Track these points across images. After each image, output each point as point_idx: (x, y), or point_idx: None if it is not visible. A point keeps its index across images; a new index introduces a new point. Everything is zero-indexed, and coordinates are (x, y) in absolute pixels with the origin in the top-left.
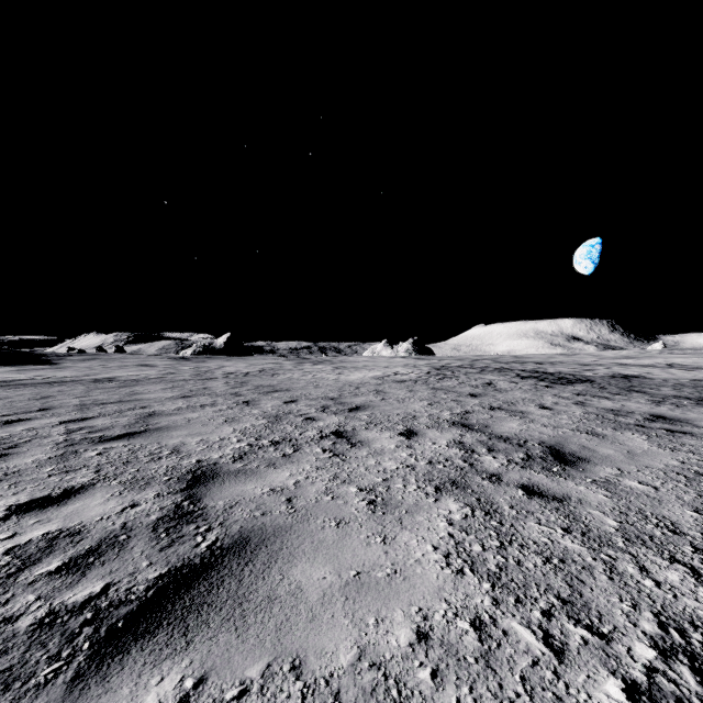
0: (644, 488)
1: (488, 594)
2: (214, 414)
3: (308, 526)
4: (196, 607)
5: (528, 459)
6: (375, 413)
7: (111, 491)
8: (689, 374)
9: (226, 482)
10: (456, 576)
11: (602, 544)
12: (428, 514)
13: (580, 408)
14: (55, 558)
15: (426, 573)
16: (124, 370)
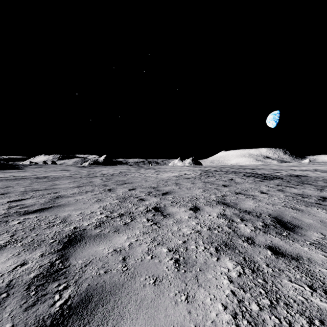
0: None
1: None
2: (91, 197)
3: (134, 284)
4: None
5: (266, 226)
6: (175, 196)
7: (14, 251)
8: (326, 174)
9: (87, 244)
10: None
11: None
12: (215, 272)
13: (282, 193)
14: None
15: None
16: (54, 172)
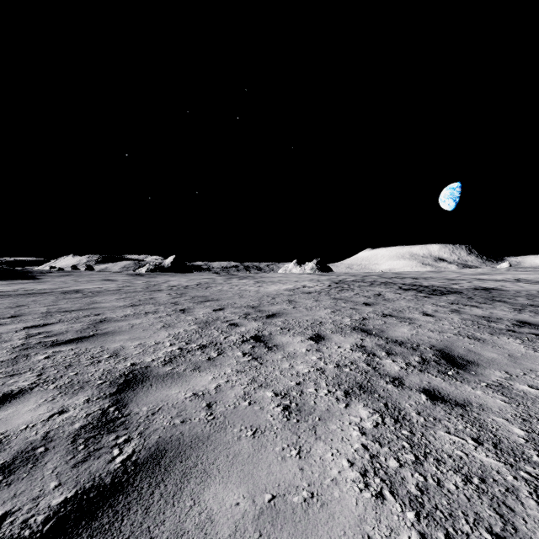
0: (536, 392)
1: (414, 528)
2: (154, 320)
3: (224, 436)
4: None
5: (424, 362)
6: (288, 319)
7: (45, 396)
8: (535, 286)
9: (153, 386)
10: (376, 501)
11: (517, 458)
12: (341, 422)
13: (457, 315)
14: None
15: (345, 498)
16: (90, 284)
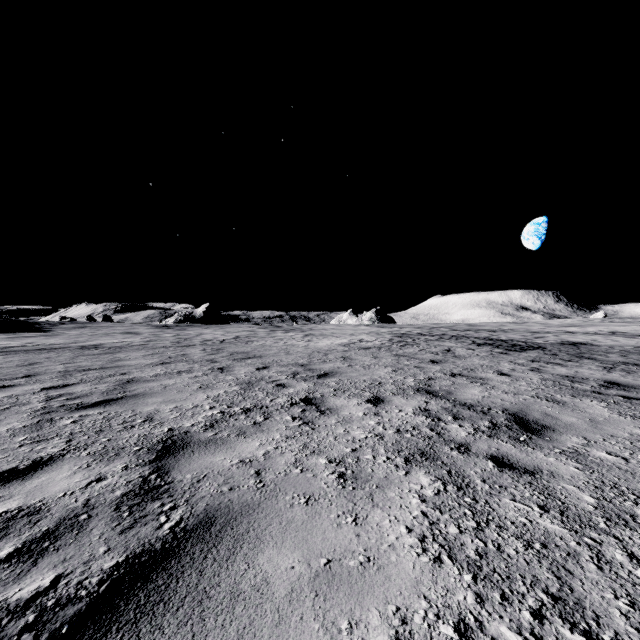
0: (614, 459)
1: (470, 589)
2: (190, 381)
3: (276, 504)
4: (151, 607)
5: (494, 428)
6: (342, 380)
7: (79, 463)
8: (631, 341)
9: (196, 453)
10: (434, 565)
11: (583, 525)
12: (400, 489)
13: (536, 374)
14: (8, 542)
15: (402, 562)
16: (110, 338)
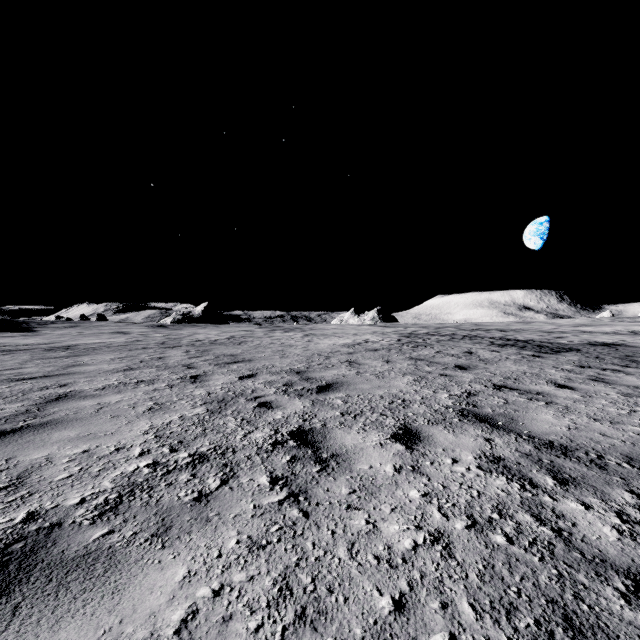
0: None
1: None
2: (142, 397)
3: None
4: None
5: None
6: (351, 395)
7: None
8: None
9: (16, 619)
10: None
11: None
12: None
13: (607, 386)
14: None
15: None
16: (94, 338)
